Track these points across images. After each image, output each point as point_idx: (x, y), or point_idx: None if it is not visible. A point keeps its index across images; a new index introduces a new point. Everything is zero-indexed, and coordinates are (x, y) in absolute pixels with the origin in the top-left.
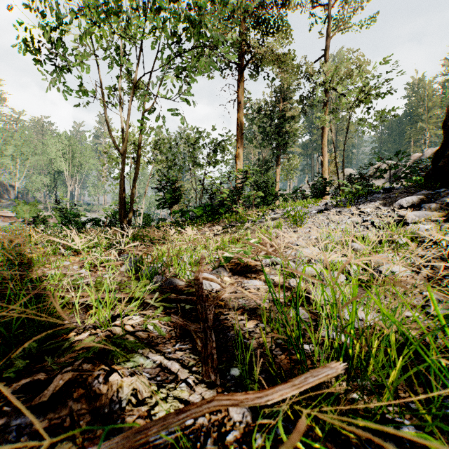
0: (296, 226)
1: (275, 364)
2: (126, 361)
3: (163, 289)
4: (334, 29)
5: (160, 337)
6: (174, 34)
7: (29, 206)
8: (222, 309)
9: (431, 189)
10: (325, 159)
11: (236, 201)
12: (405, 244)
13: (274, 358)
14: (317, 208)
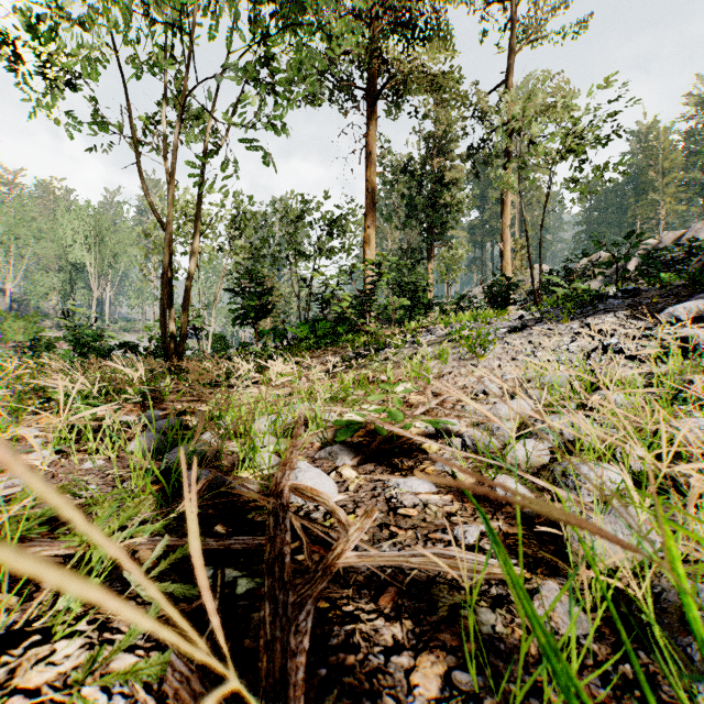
0: (473, 357)
1: None
2: None
3: (199, 507)
4: (521, 41)
5: None
6: (257, 20)
7: (23, 322)
8: (337, 587)
9: None
10: (506, 248)
11: (364, 314)
12: None
13: None
14: (506, 325)
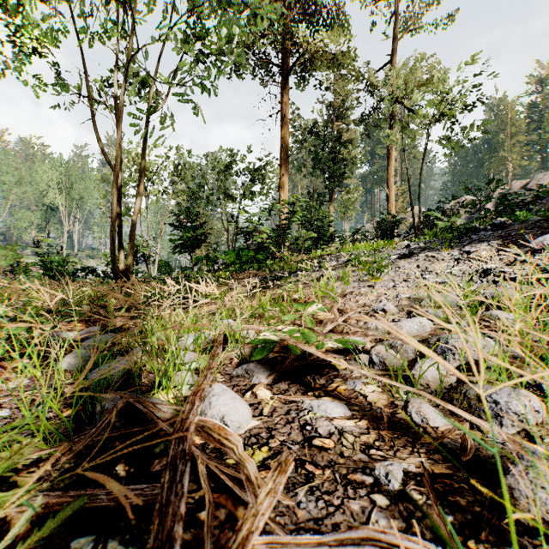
0: (370, 279)
1: None
2: None
3: (106, 438)
4: (403, 31)
5: None
6: (191, 1)
7: (5, 250)
8: None
9: None
10: (391, 192)
11: (279, 244)
12: None
13: None
14: (395, 252)
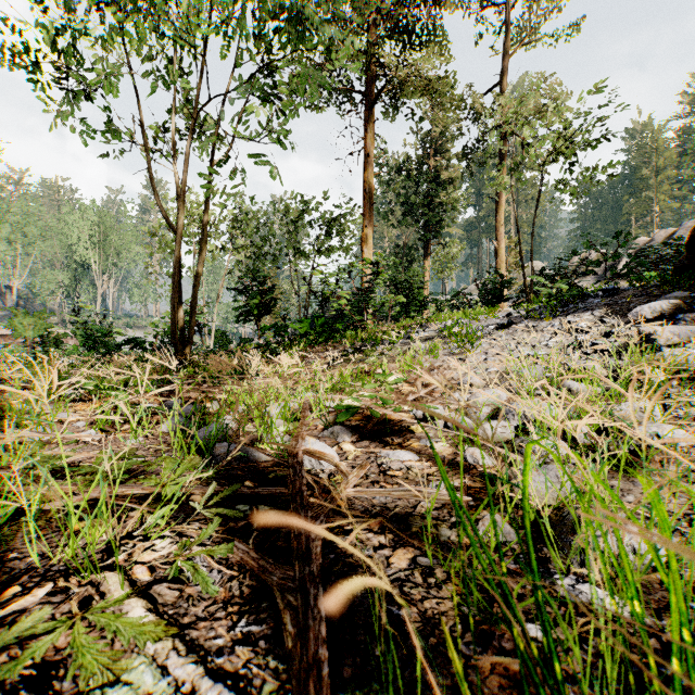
0: (462, 352)
1: (471, 692)
2: (110, 684)
3: (230, 470)
4: (516, 43)
5: (205, 597)
6: (262, 37)
7: (33, 319)
8: (340, 517)
9: (688, 289)
10: (501, 246)
11: (362, 311)
12: (663, 383)
13: (466, 668)
14: (495, 322)
